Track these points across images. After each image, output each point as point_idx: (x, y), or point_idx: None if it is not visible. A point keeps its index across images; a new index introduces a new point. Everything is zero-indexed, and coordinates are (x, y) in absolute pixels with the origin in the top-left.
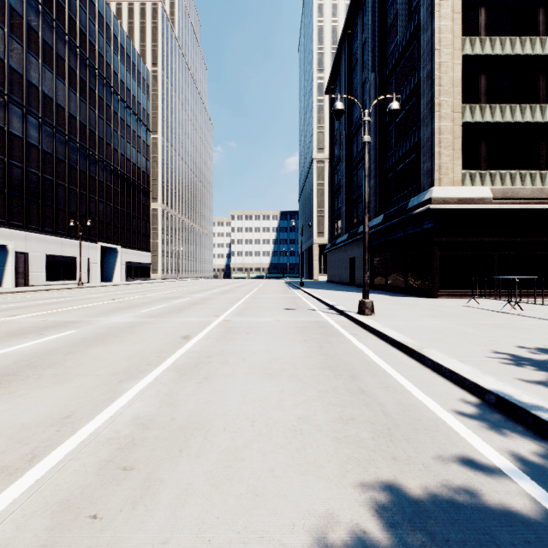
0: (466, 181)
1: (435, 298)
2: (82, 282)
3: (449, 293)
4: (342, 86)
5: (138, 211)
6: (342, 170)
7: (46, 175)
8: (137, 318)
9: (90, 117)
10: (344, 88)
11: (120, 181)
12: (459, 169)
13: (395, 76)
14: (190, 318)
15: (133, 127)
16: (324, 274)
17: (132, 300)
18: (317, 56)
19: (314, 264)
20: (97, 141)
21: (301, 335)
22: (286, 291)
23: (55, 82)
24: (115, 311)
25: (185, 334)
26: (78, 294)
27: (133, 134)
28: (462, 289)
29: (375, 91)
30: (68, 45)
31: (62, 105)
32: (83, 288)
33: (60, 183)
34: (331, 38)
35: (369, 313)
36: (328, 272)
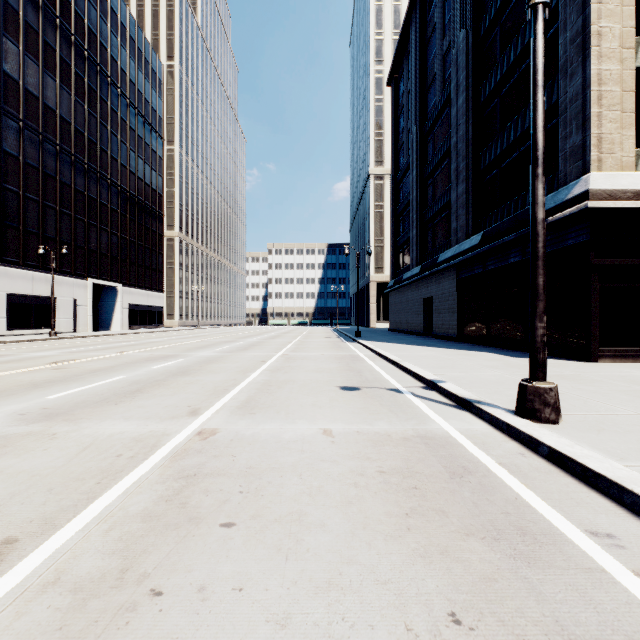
0: (639, 166)
1: (593, 361)
2: (55, 332)
3: (615, 352)
4: (412, 67)
5: (146, 240)
6: (411, 181)
7: (9, 186)
8: (6, 421)
9: (76, 113)
10: (415, 69)
11: (120, 200)
12: (631, 144)
13: (499, 26)
14: (127, 421)
15: (139, 131)
16: (384, 320)
17: (86, 363)
18: (374, 43)
19: (371, 307)
20: (86, 145)
21: (418, 544)
22: (337, 345)
23: (22, 60)
24: (2, 394)
25: (3, 534)
26: (25, 350)
27: (139, 141)
28: (637, 346)
29: (466, 55)
30: (44, 13)
31: (34, 92)
32: (52, 341)
33: (30, 197)
34: (393, 20)
35: (552, 418)
36: (390, 318)
